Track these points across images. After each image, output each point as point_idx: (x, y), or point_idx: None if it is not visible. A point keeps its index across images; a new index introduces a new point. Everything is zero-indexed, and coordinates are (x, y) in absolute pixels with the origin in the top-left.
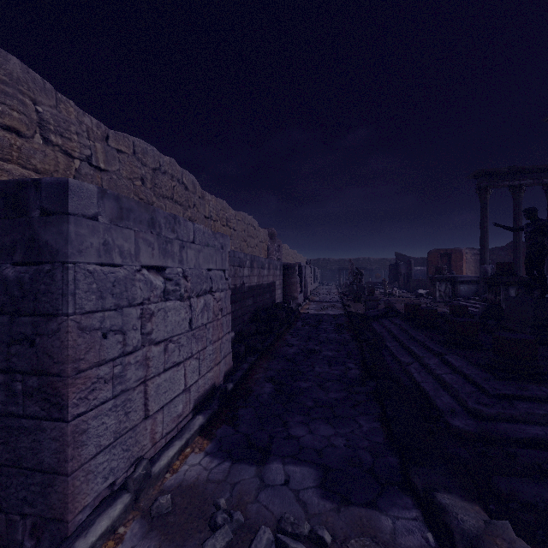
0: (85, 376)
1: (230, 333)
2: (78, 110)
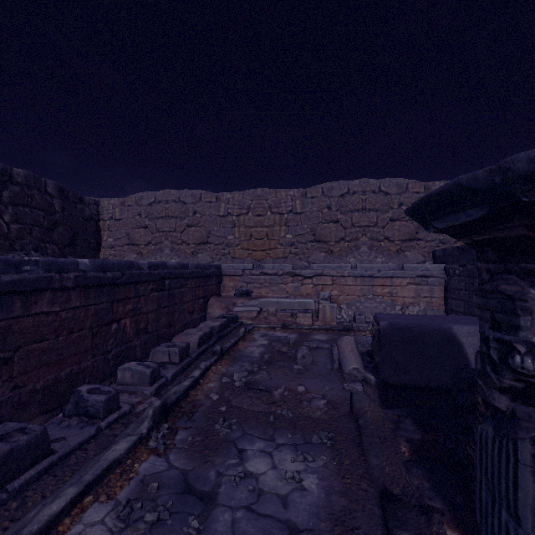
0: None
1: None
2: None
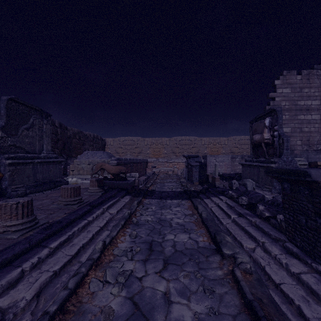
0: (208, 166)
1: (231, 168)
2: (222, 138)
